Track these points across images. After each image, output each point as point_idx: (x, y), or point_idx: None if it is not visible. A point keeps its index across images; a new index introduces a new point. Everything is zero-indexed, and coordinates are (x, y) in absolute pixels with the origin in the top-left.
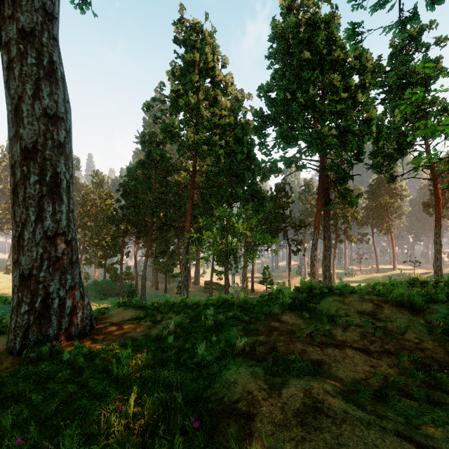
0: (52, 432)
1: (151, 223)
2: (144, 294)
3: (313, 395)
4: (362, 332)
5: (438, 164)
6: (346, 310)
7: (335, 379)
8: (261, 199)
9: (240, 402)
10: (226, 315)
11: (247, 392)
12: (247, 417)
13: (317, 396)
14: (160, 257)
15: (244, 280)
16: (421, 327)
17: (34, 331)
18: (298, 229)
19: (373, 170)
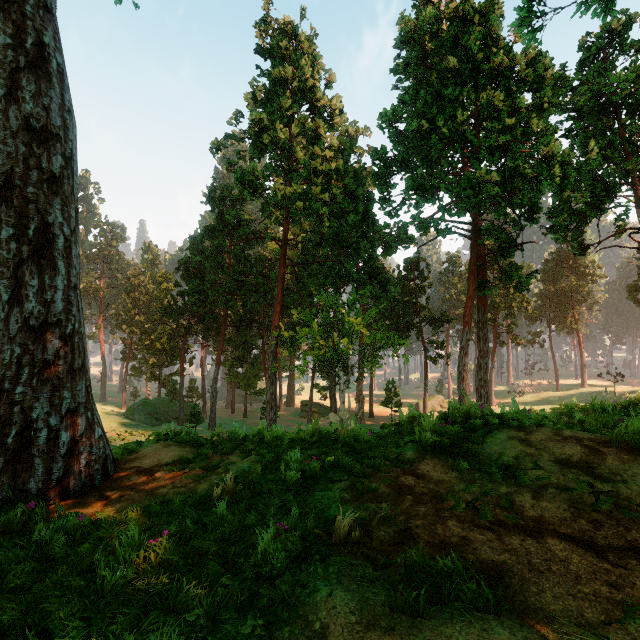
0: None
1: (224, 316)
2: (213, 419)
3: None
4: (571, 501)
5: None
6: (534, 457)
7: (541, 619)
8: (383, 281)
9: None
10: (324, 460)
11: None
12: None
13: None
14: (237, 366)
15: (359, 400)
16: None
17: (4, 483)
18: (438, 325)
19: (555, 235)
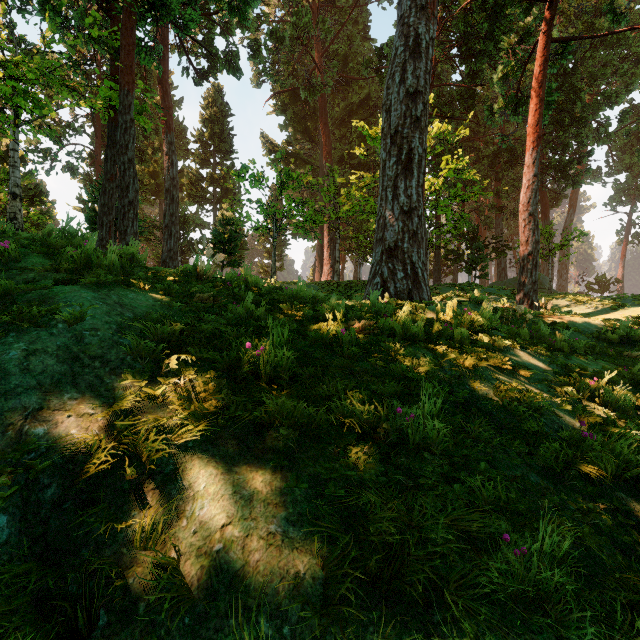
0: None
1: None
2: None
3: None
4: None
5: None
6: None
7: None
8: None
9: None
10: None
11: None
12: None
13: None
14: None
15: None
16: None
17: None
18: None
19: None
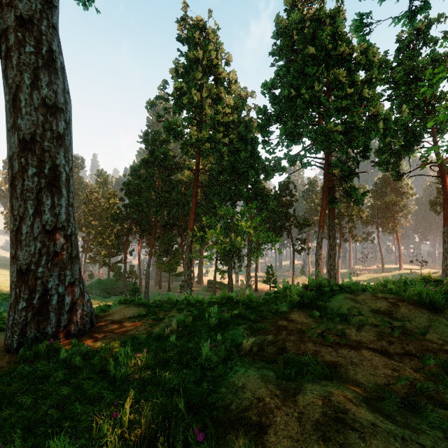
0: (40, 440)
1: (155, 222)
2: (147, 292)
3: (333, 403)
4: (378, 332)
5: (445, 162)
6: (358, 308)
7: (354, 384)
8: (265, 197)
9: (249, 410)
10: (231, 313)
11: (257, 399)
12: (258, 428)
13: (338, 405)
14: (163, 256)
15: (247, 279)
16: (444, 327)
17: (32, 328)
18: (302, 227)
19: (380, 167)
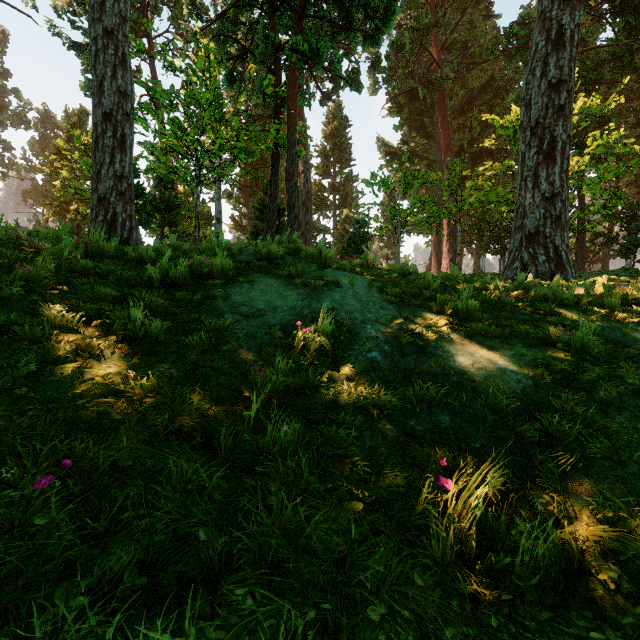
0: None
1: None
2: None
3: None
4: None
5: None
6: None
7: None
8: None
9: None
10: None
11: None
12: None
13: None
14: None
15: None
16: None
17: None
18: None
19: None
